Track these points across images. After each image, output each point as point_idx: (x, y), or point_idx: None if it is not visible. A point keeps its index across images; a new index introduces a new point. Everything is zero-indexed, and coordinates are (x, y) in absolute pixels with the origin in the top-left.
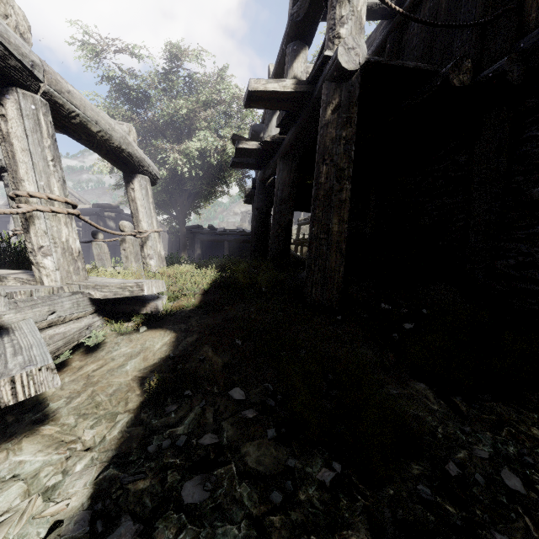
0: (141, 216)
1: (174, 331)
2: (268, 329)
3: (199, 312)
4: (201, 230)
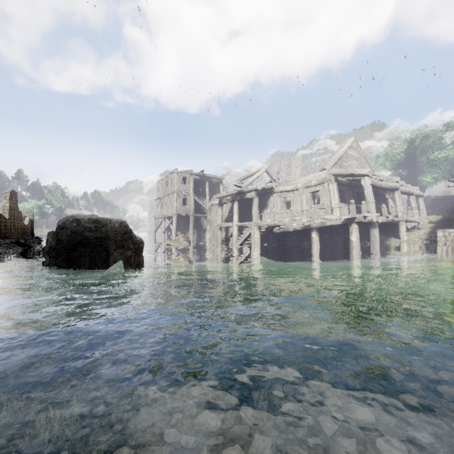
0: (420, 205)
1: (434, 223)
2: (452, 223)
3: (438, 222)
4: (430, 198)
